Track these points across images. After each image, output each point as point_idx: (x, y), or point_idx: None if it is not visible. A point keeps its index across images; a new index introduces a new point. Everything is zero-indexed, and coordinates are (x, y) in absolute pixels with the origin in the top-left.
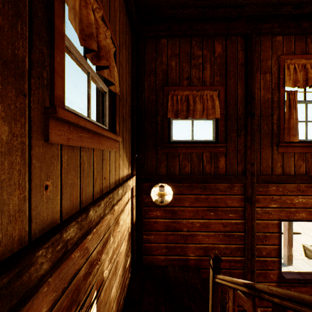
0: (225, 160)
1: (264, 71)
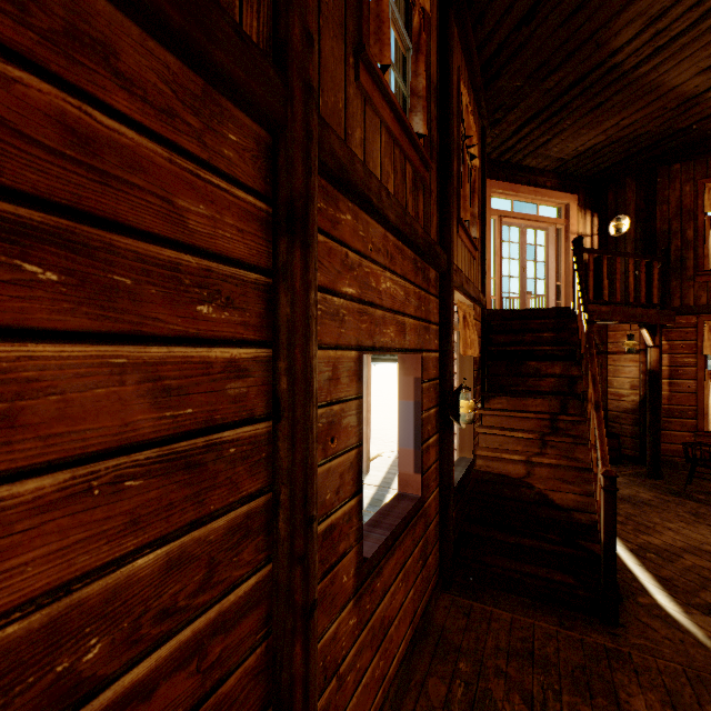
0: None
1: None
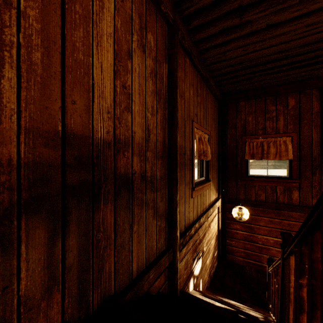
0: (299, 193)
1: None
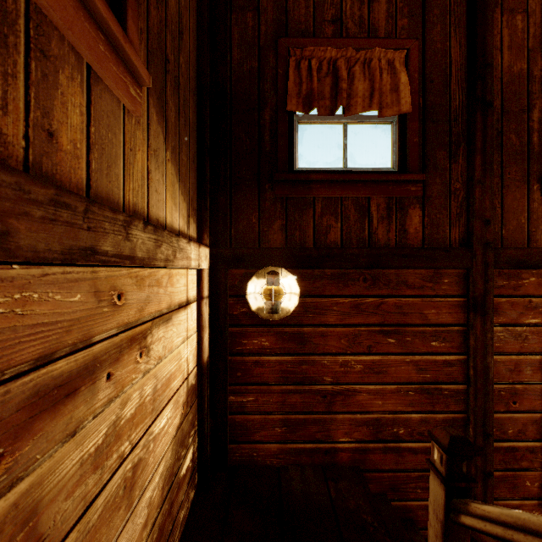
0: (423, 215)
1: (511, 8)
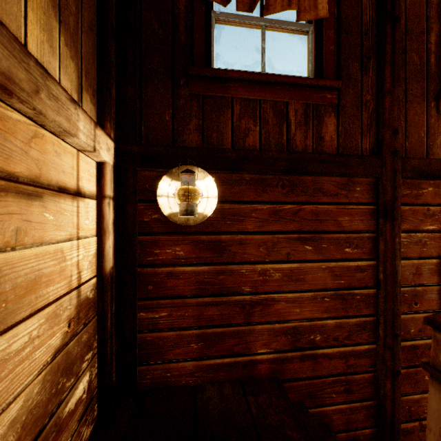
0: (337, 124)
1: None
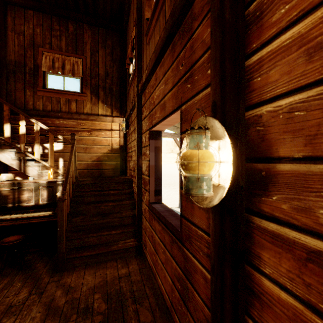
0: None
1: None
